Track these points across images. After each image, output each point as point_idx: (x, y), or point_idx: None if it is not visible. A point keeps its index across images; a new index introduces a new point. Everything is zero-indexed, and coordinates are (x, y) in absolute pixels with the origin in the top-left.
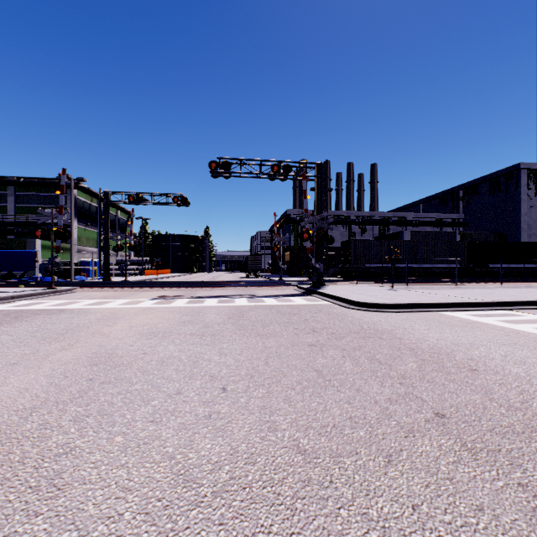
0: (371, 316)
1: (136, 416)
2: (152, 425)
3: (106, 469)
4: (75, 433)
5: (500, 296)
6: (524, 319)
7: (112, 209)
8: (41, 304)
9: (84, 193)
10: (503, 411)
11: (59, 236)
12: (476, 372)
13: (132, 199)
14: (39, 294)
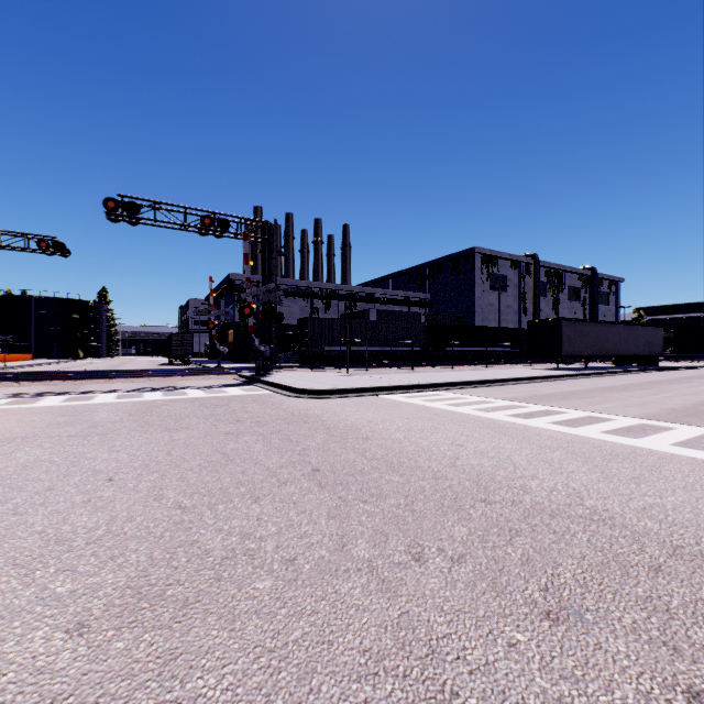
0: (309, 403)
1: None
2: (15, 517)
3: None
4: None
5: (438, 379)
6: (443, 397)
7: None
8: None
9: None
10: (365, 462)
11: None
12: (368, 440)
13: None
14: None
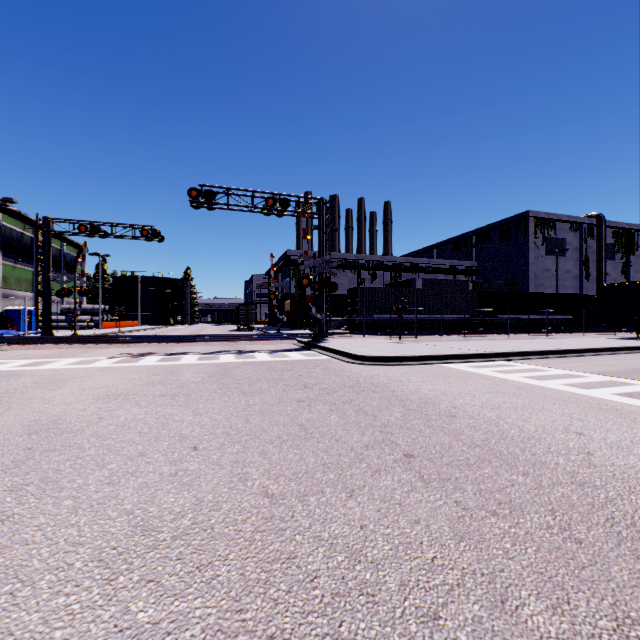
0: (370, 370)
1: (89, 480)
2: (108, 487)
3: (52, 530)
4: (13, 502)
5: (501, 347)
6: (516, 369)
7: (54, 241)
8: None
9: (12, 218)
10: (464, 448)
11: None
12: (454, 417)
13: (84, 229)
14: None
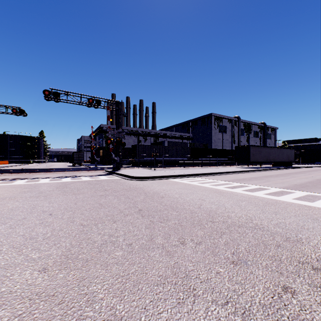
0: (137, 182)
1: None
2: (10, 229)
3: None
4: None
5: (195, 172)
6: (197, 180)
7: None
8: None
9: None
10: (161, 206)
11: None
12: (163, 197)
13: None
14: None
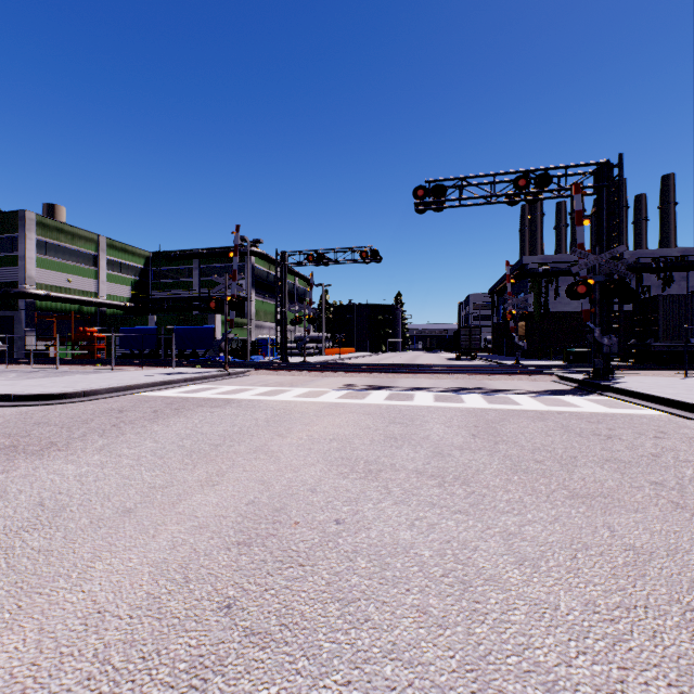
0: None
1: None
2: None
3: None
4: None
5: None
6: None
7: (289, 277)
8: (210, 390)
9: (262, 260)
10: None
11: (233, 307)
12: None
13: (311, 259)
14: (212, 376)
